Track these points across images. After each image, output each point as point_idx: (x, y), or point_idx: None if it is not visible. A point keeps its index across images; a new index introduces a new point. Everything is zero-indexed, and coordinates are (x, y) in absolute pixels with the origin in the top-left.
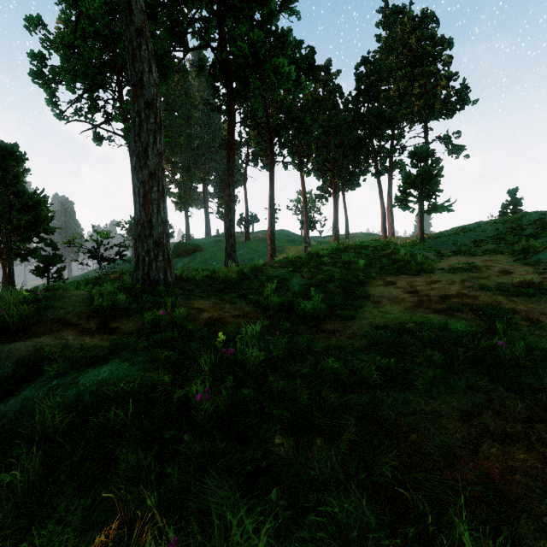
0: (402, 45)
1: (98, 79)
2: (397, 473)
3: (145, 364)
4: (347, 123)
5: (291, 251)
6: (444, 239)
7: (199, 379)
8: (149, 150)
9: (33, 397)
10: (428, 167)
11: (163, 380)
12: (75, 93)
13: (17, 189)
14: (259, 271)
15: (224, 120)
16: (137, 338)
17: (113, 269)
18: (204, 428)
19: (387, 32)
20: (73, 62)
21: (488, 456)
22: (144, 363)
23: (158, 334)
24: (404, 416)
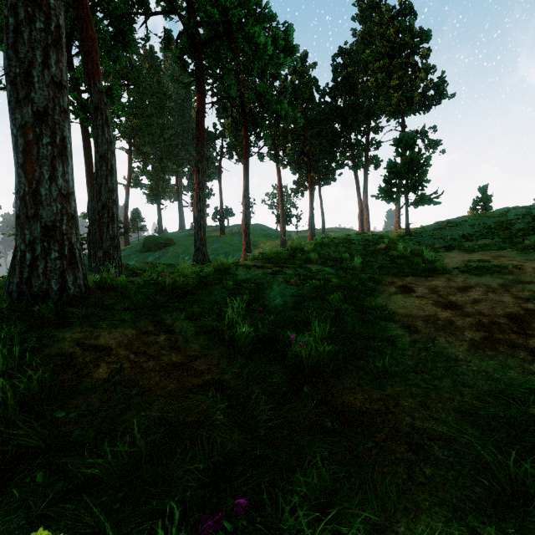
0: (380, 36)
1: None
2: None
3: None
4: (324, 114)
5: (266, 246)
6: (431, 234)
7: None
8: (34, 74)
9: None
10: (415, 155)
11: None
12: None
13: None
14: (226, 272)
15: (194, 100)
16: None
17: None
18: None
19: (363, 27)
20: None
21: None
22: None
23: None
24: None
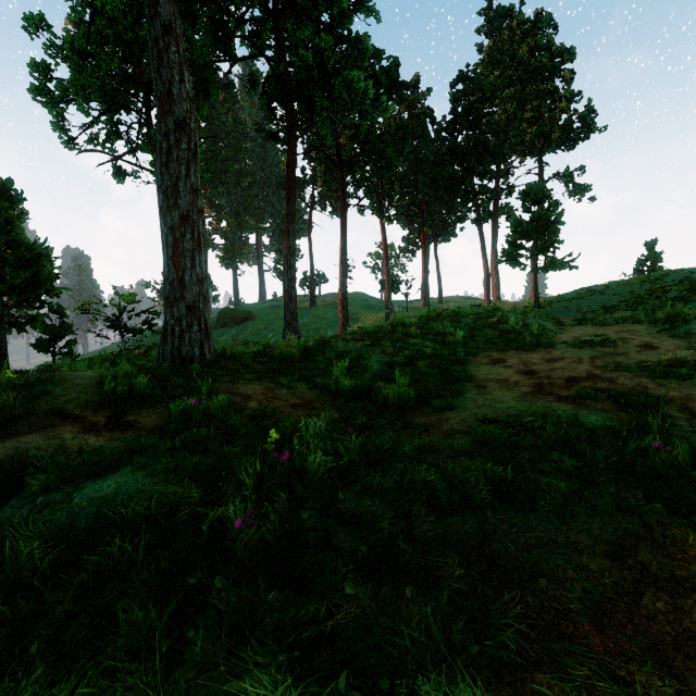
0: (510, 56)
1: (119, 96)
2: (525, 645)
3: (167, 474)
4: (440, 156)
5: (368, 320)
6: (565, 304)
7: (239, 498)
8: (180, 185)
9: (8, 521)
10: (544, 211)
11: (190, 498)
12: (89, 115)
13: (12, 238)
14: (326, 345)
15: (282, 150)
16: (158, 436)
17: (140, 343)
18: (246, 568)
19: (491, 41)
20: (86, 75)
21: (653, 615)
22: (166, 473)
23: (187, 431)
24: (528, 550)
